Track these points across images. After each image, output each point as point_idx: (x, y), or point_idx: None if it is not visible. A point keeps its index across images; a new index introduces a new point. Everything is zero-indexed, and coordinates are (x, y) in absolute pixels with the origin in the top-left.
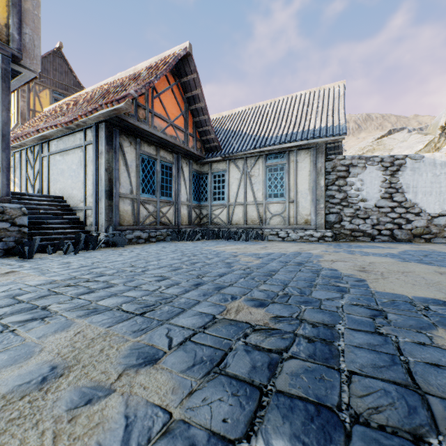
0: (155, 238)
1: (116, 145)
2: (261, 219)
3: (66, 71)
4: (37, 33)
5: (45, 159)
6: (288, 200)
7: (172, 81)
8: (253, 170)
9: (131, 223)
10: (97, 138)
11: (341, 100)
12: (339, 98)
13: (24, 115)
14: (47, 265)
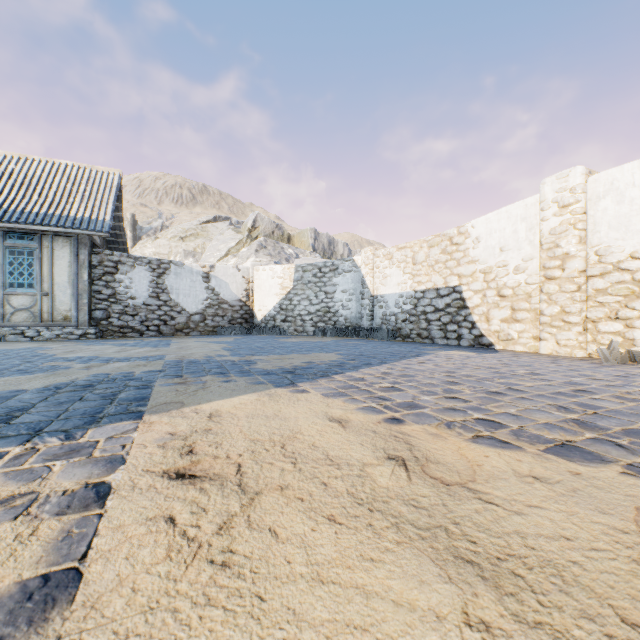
0: None
1: None
2: None
3: None
4: None
5: None
6: (40, 292)
7: None
8: None
9: None
10: None
11: (113, 191)
12: (111, 189)
13: None
14: None
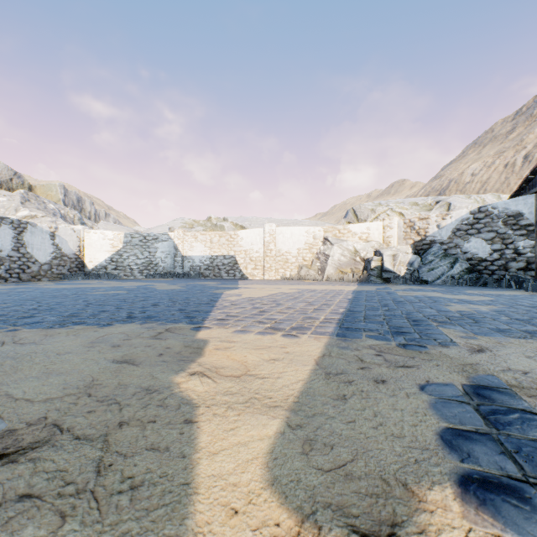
0: None
1: None
2: None
3: None
4: None
5: None
6: None
7: None
8: None
9: None
10: None
11: None
12: None
13: None
14: None
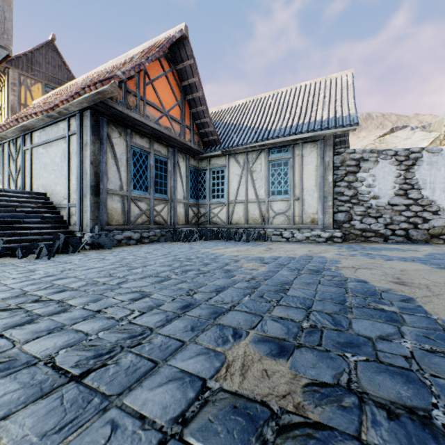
0: (147, 239)
1: (103, 135)
2: (263, 218)
3: (59, 64)
4: (8, 4)
5: (28, 153)
6: (292, 197)
7: (167, 68)
8: (254, 165)
9: (121, 222)
10: (82, 127)
11: (349, 89)
12: (347, 87)
13: (15, 109)
14: (5, 273)
